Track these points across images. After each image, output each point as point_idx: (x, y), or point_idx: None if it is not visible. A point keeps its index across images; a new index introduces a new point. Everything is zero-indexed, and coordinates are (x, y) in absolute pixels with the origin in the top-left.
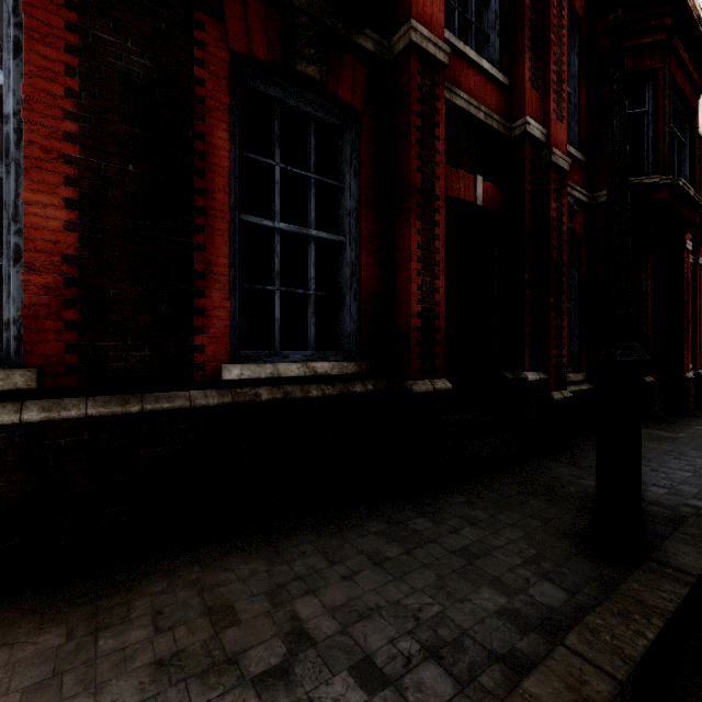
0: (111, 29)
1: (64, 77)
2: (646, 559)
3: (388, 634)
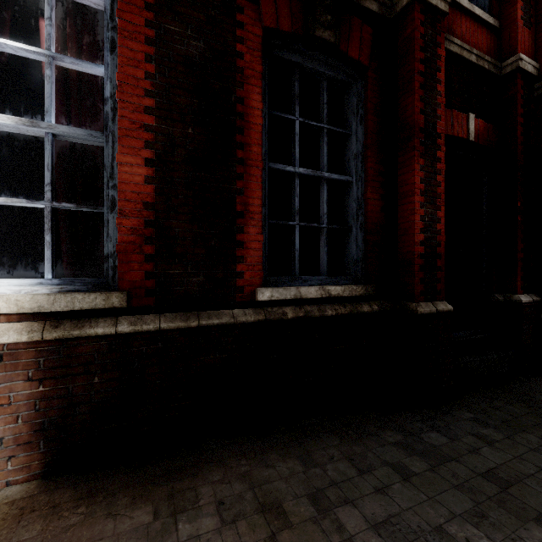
0: (176, 21)
1: (144, 63)
2: None
3: None
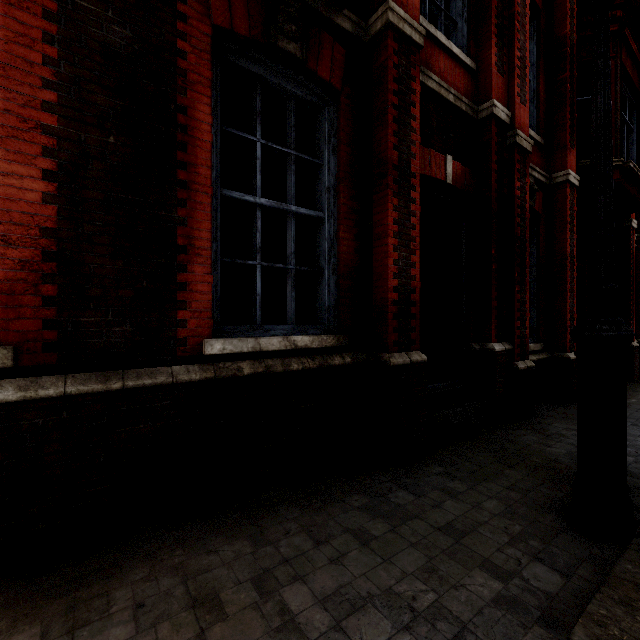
0: None
1: (41, 44)
2: (633, 536)
3: (385, 629)
